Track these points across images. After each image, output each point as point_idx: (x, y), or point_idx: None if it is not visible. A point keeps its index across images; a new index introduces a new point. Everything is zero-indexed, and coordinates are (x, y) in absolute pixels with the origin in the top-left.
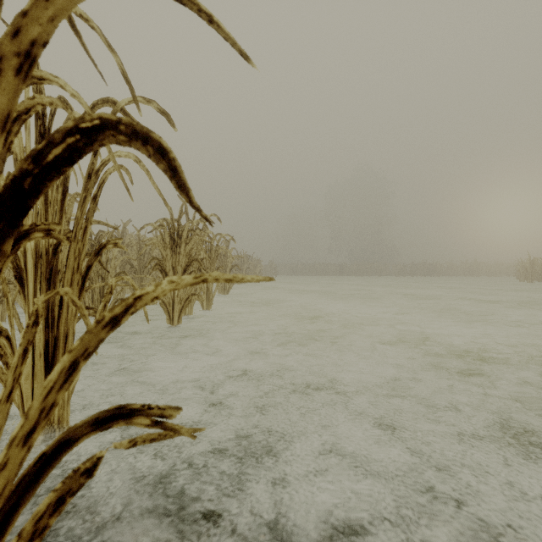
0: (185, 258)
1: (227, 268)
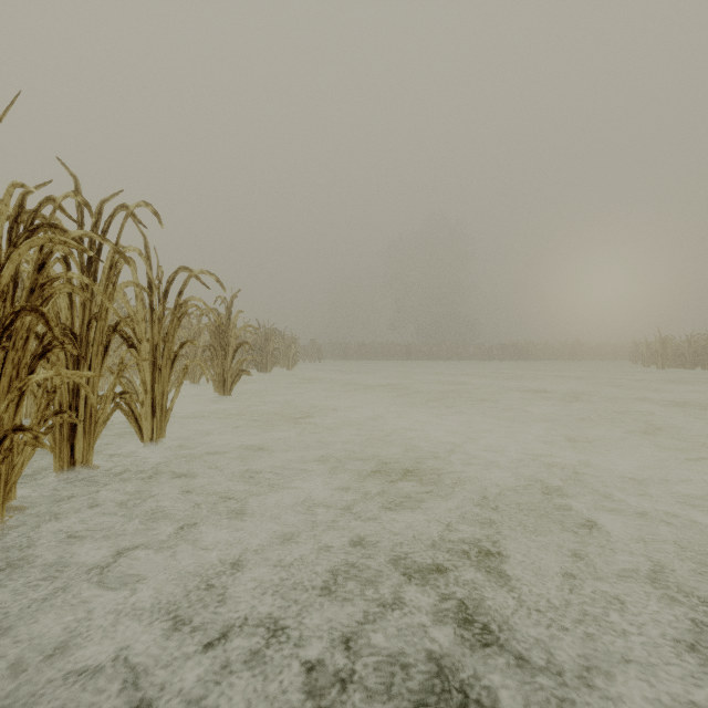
0: None
1: (229, 347)
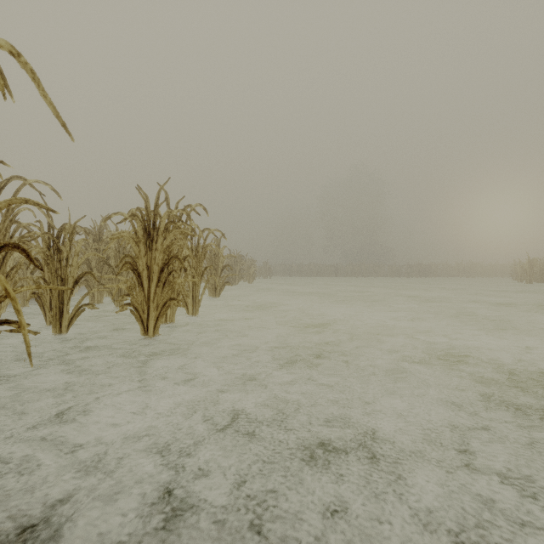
0: (163, 255)
1: (218, 268)
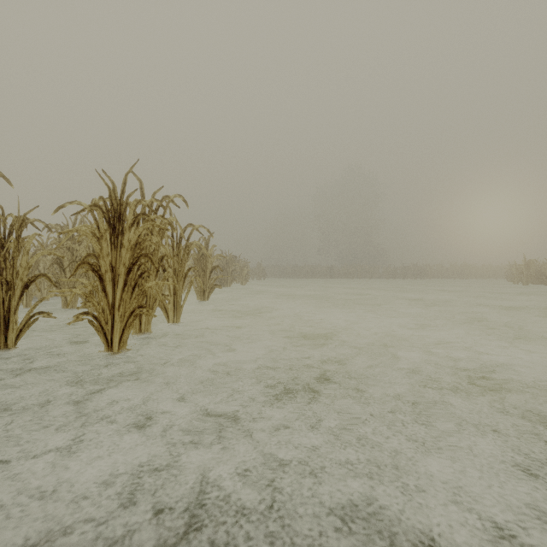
0: (130, 253)
1: (207, 269)
